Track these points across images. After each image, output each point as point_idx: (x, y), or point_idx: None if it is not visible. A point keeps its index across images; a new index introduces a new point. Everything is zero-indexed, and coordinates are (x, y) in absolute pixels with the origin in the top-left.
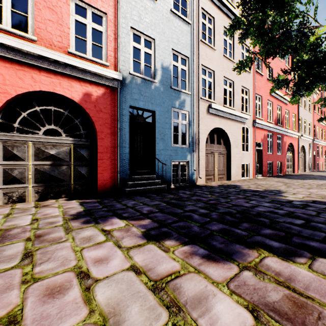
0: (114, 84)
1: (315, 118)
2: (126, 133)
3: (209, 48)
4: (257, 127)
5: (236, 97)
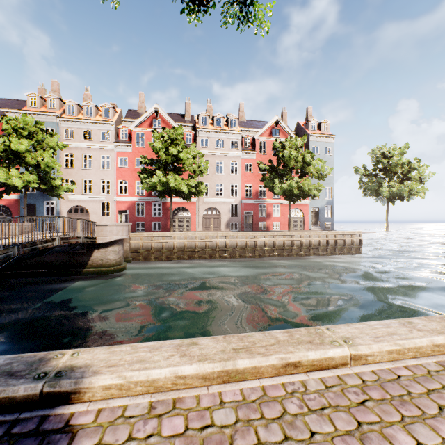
0: (18, 198)
1: (253, 178)
2: (23, 213)
3: (70, 169)
4: (121, 201)
5: (95, 187)
